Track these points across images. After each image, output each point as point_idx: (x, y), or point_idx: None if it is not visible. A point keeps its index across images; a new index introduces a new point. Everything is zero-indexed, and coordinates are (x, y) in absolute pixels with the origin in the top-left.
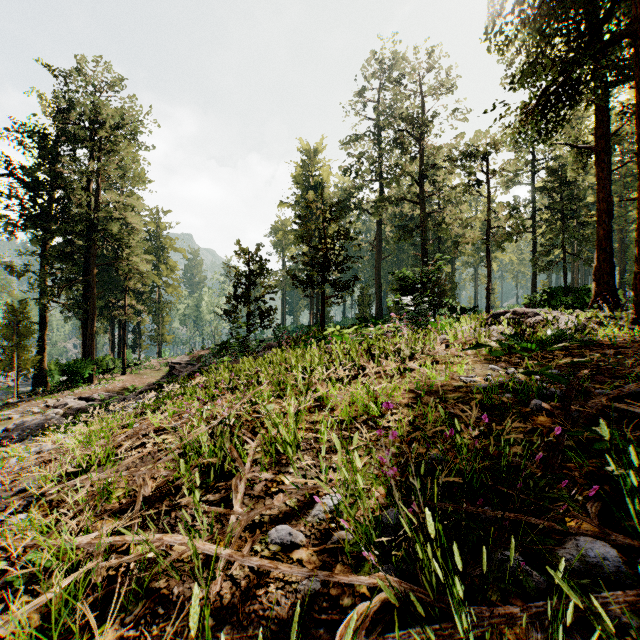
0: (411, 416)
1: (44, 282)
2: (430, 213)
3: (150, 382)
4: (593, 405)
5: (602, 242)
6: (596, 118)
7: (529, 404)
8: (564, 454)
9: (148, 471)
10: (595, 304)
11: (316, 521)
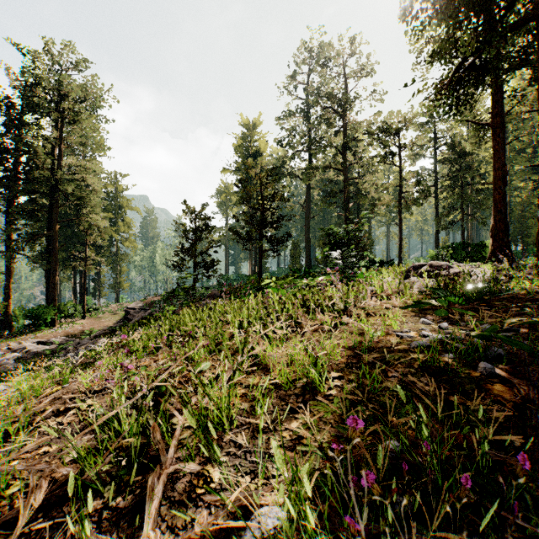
0: (356, 385)
1: (10, 236)
2: (352, 179)
3: (107, 325)
4: None
5: (498, 205)
6: (493, 99)
7: (476, 367)
8: None
9: (47, 466)
10: (493, 257)
11: None
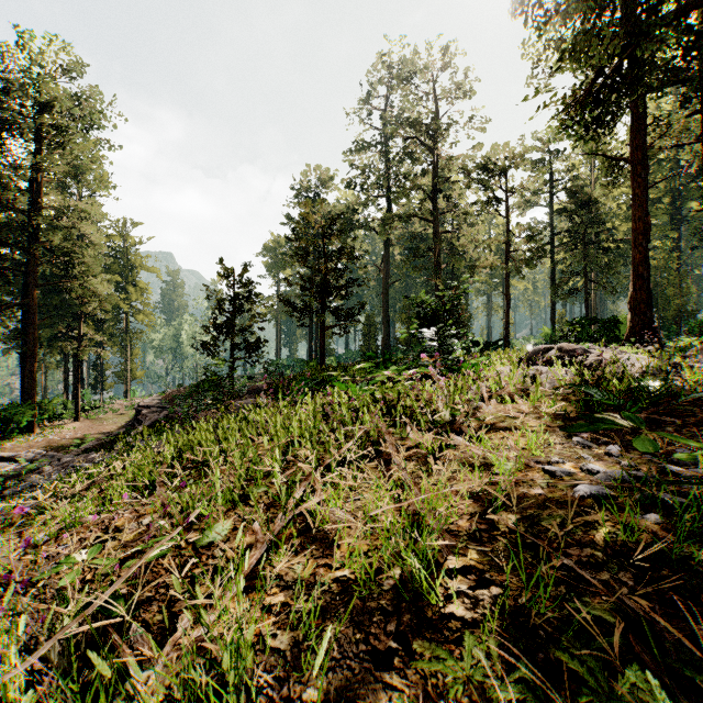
0: (506, 602)
1: None
2: (444, 233)
3: (110, 430)
4: None
5: (639, 267)
6: (632, 127)
7: None
8: None
9: None
10: (632, 337)
11: None
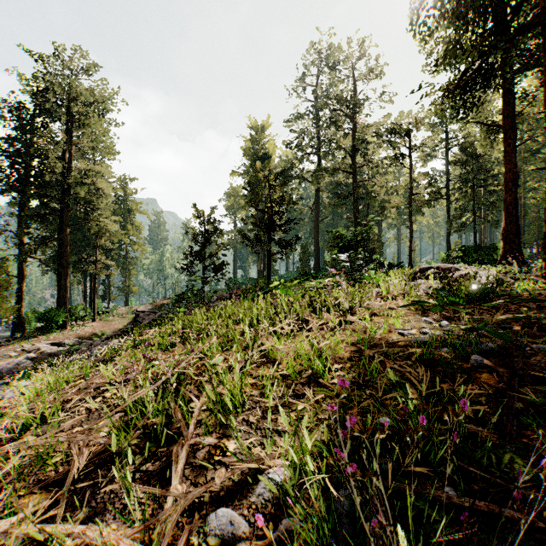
0: (356, 373)
1: (22, 240)
2: (361, 181)
3: (117, 328)
4: (535, 362)
5: (509, 207)
6: (504, 100)
7: (468, 359)
8: (517, 418)
9: (86, 437)
10: (503, 260)
11: (261, 502)
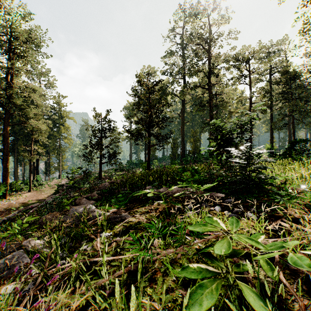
0: None
1: None
2: (214, 95)
3: (42, 198)
4: None
5: None
6: None
7: None
8: None
9: None
10: None
11: None
